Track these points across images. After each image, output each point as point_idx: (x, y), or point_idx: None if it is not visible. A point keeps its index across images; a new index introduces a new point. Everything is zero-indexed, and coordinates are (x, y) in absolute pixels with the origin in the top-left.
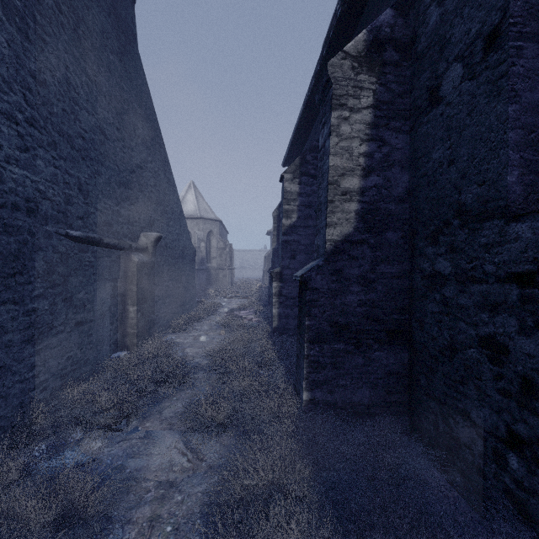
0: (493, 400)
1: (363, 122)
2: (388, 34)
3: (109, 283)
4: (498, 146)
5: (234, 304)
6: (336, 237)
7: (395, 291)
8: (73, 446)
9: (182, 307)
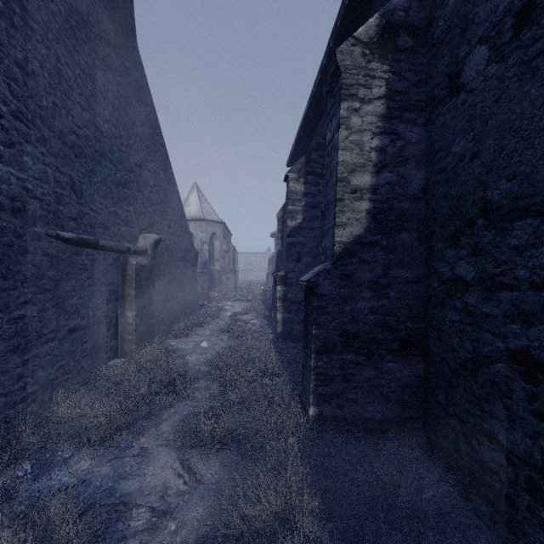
0: (527, 423)
1: (375, 114)
2: (402, 19)
3: (105, 287)
4: (533, 134)
5: (237, 308)
6: (345, 239)
7: (409, 297)
8: (61, 465)
9: (183, 311)
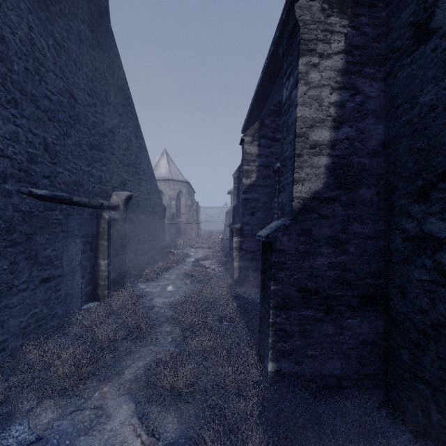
0: None
1: (334, 69)
2: None
3: (79, 239)
4: None
5: (199, 254)
6: (304, 195)
7: (369, 253)
8: (23, 418)
9: (153, 258)
